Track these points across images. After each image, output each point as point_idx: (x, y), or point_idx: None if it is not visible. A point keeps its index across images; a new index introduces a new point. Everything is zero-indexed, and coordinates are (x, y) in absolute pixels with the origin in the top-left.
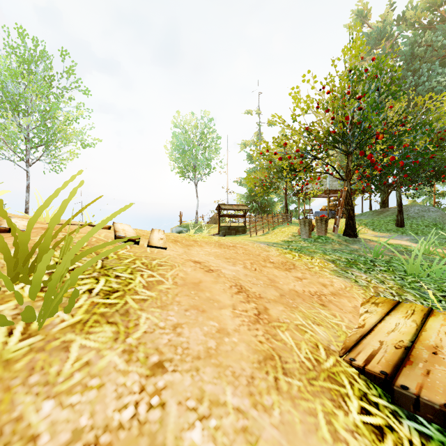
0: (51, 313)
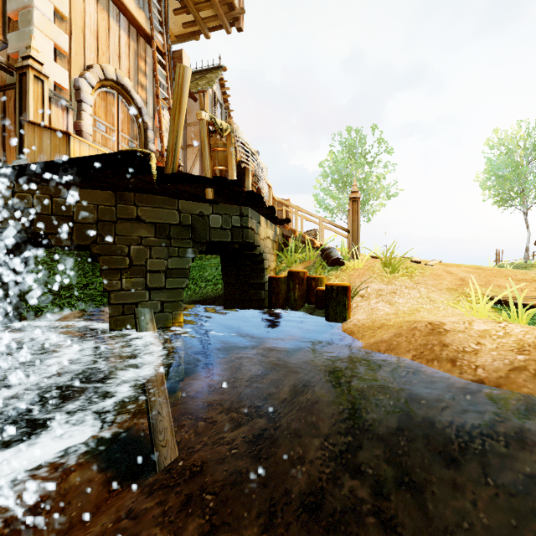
0: (394, 273)
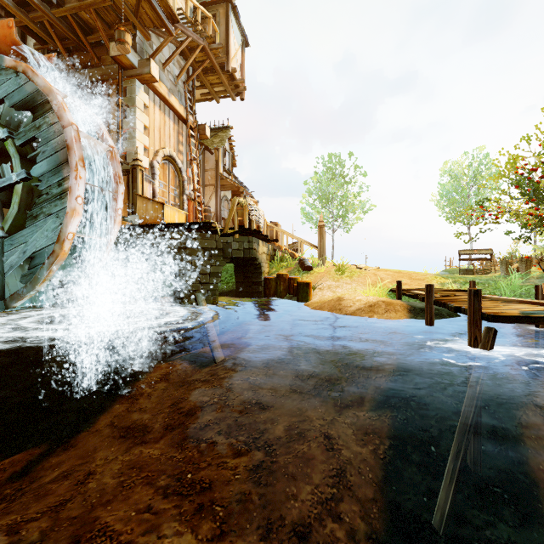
0: (342, 275)
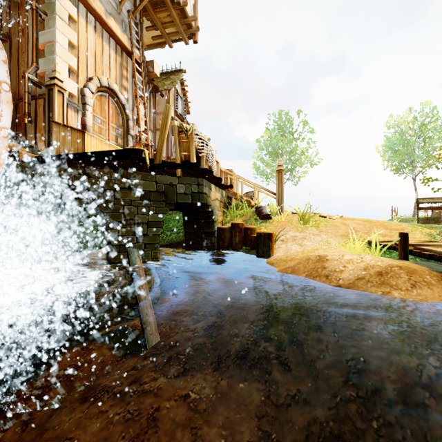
0: (306, 224)
